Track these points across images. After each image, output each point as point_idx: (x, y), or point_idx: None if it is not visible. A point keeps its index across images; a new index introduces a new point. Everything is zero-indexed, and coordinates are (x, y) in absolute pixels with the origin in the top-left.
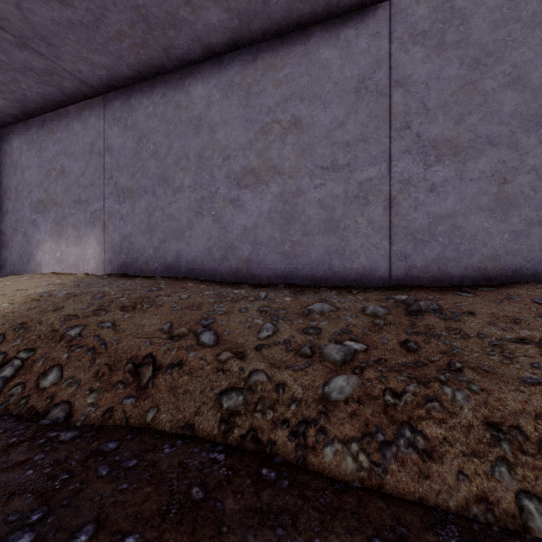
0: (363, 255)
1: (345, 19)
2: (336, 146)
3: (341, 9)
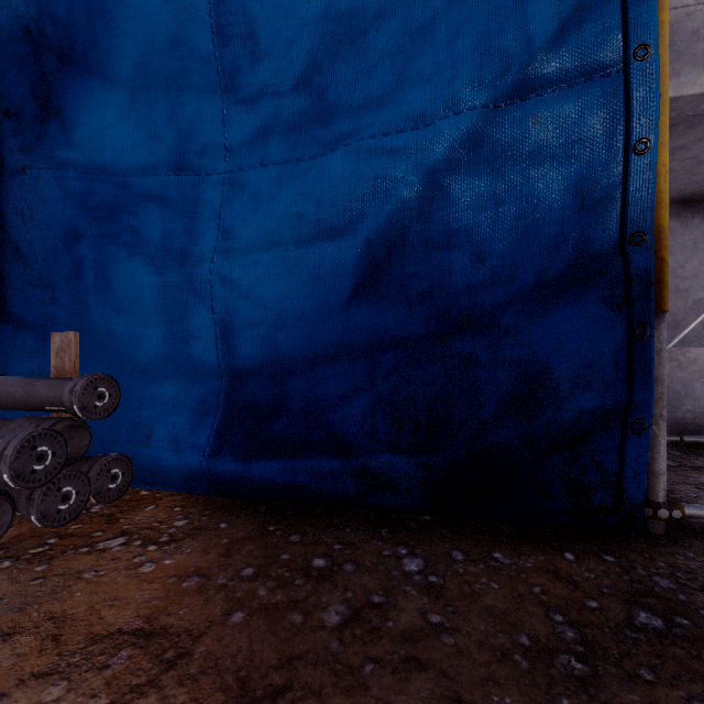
0: (696, 342)
1: (685, 206)
2: (678, 278)
3: (685, 202)
